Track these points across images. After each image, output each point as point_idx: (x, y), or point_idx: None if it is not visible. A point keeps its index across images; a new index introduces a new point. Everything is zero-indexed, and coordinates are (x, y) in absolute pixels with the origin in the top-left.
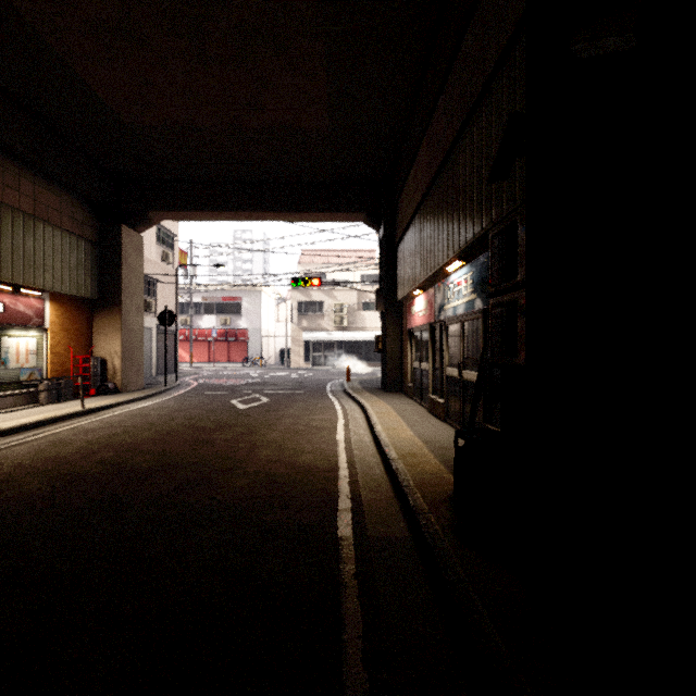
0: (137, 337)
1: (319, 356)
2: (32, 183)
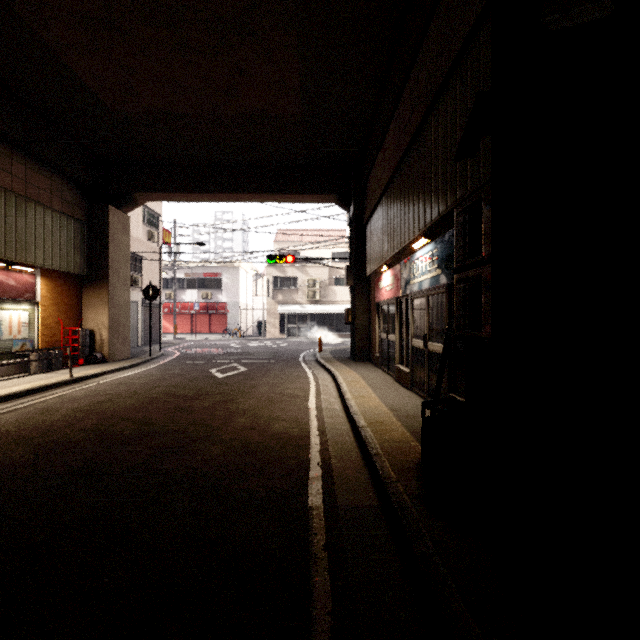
0: (123, 310)
1: (293, 327)
2: (23, 166)
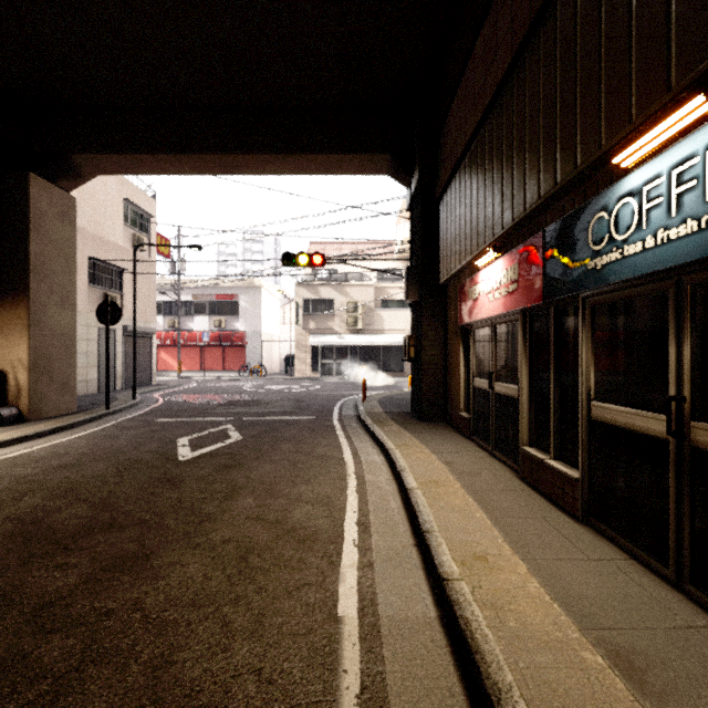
0: (62, 340)
1: (329, 363)
2: None
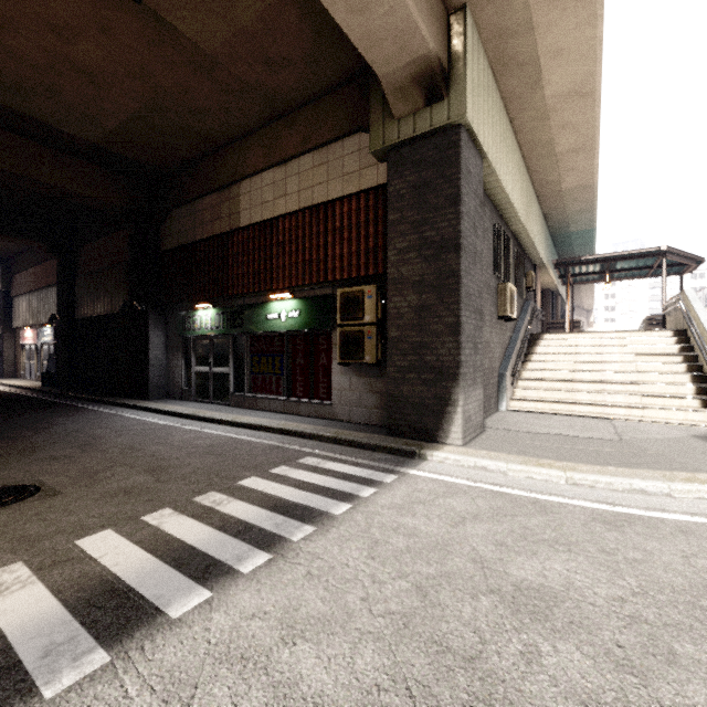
0: None
1: None
2: None
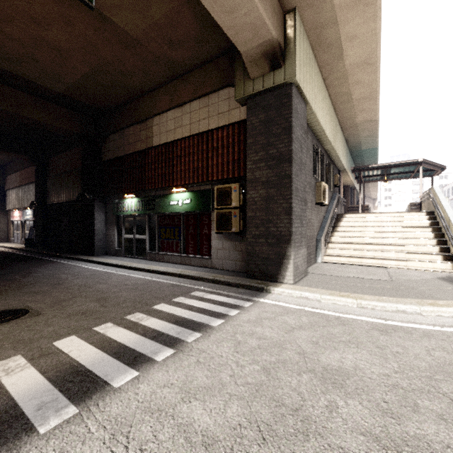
0: None
1: None
2: None
